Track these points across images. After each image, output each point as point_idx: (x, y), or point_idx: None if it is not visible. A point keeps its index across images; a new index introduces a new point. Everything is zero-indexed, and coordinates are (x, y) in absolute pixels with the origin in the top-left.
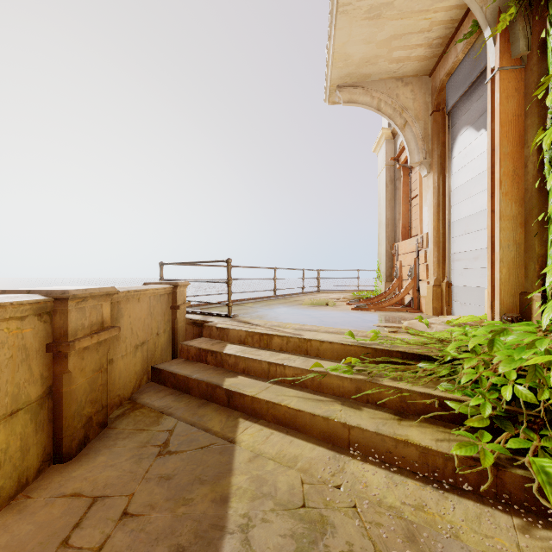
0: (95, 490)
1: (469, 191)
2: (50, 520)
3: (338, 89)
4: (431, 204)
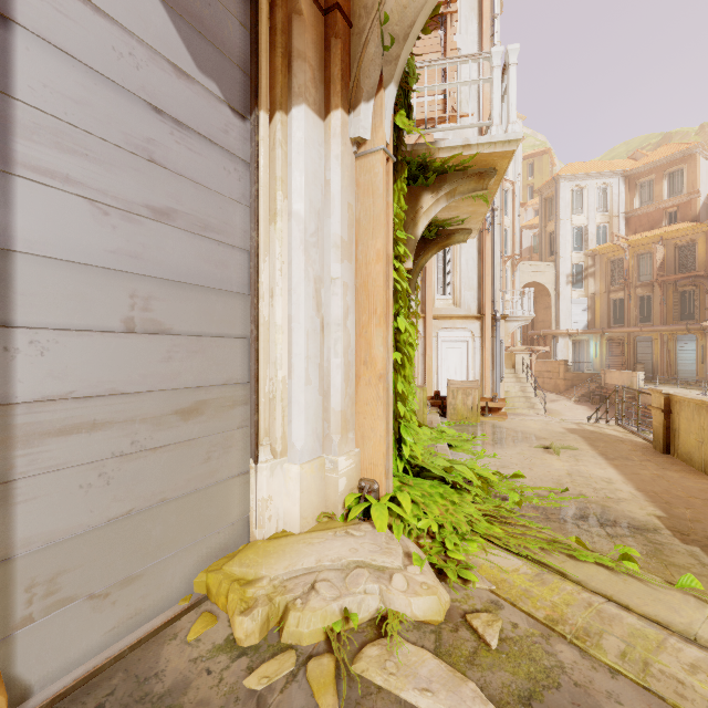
0: None
1: (158, 201)
2: None
3: None
4: None
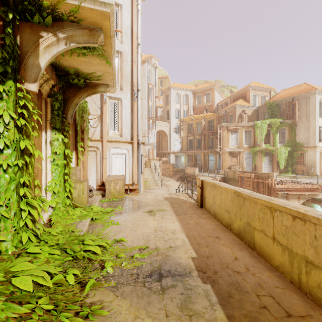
0: (299, 320)
1: None
2: (292, 304)
3: None
4: None
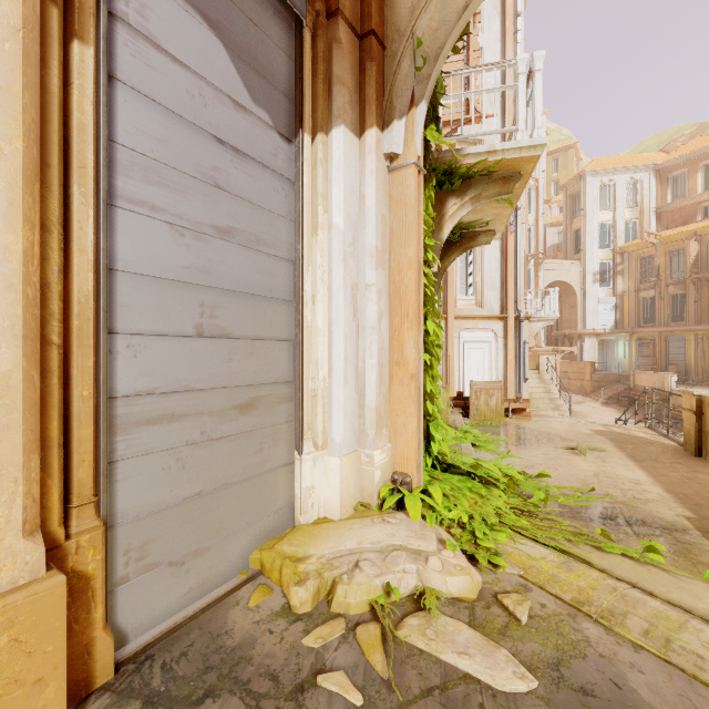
0: None
1: (221, 222)
2: None
3: None
4: (9, 106)
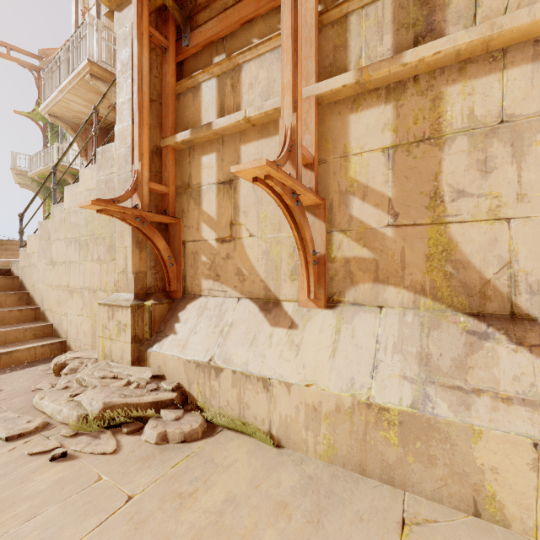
0: None
1: None
2: None
3: (18, 184)
4: None
